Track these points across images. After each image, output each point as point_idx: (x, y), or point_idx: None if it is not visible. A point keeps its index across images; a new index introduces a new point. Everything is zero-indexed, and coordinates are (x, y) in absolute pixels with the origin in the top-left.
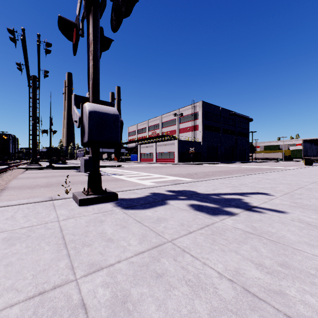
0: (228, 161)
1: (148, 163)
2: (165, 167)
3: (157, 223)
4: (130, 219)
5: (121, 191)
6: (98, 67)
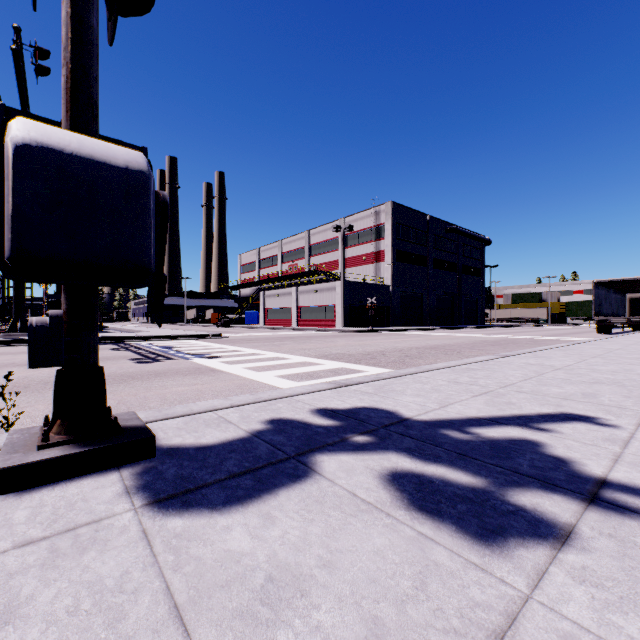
0: (443, 324)
1: (281, 328)
2: (315, 337)
3: (260, 630)
4: (147, 594)
5: (186, 414)
6: (89, 26)
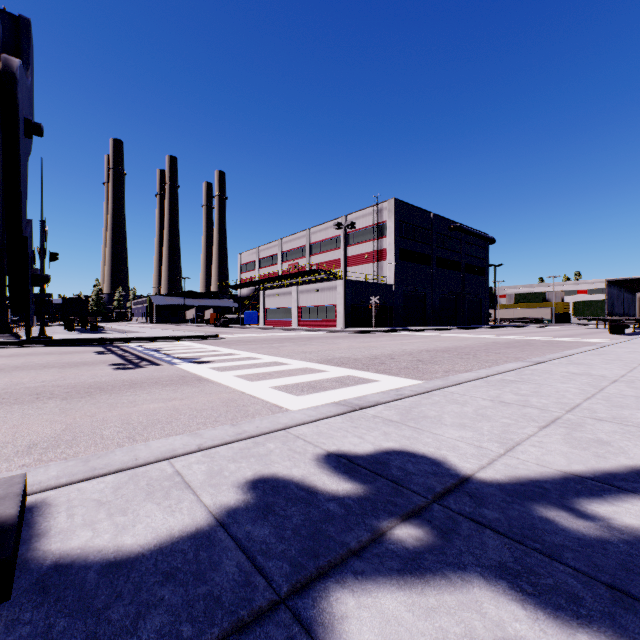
0: (447, 324)
1: (281, 329)
2: (316, 338)
3: None
4: None
5: (124, 467)
6: None
